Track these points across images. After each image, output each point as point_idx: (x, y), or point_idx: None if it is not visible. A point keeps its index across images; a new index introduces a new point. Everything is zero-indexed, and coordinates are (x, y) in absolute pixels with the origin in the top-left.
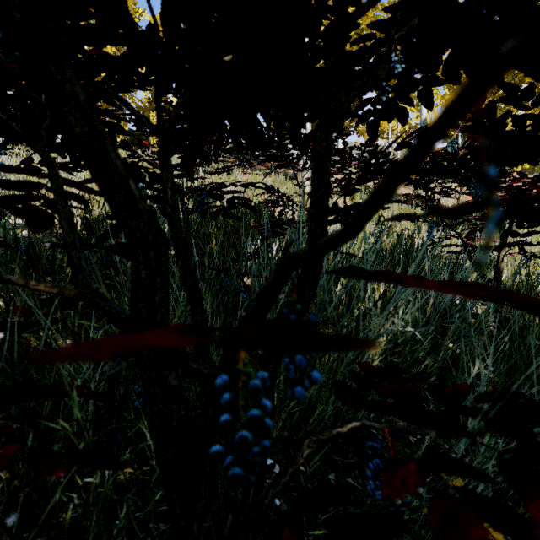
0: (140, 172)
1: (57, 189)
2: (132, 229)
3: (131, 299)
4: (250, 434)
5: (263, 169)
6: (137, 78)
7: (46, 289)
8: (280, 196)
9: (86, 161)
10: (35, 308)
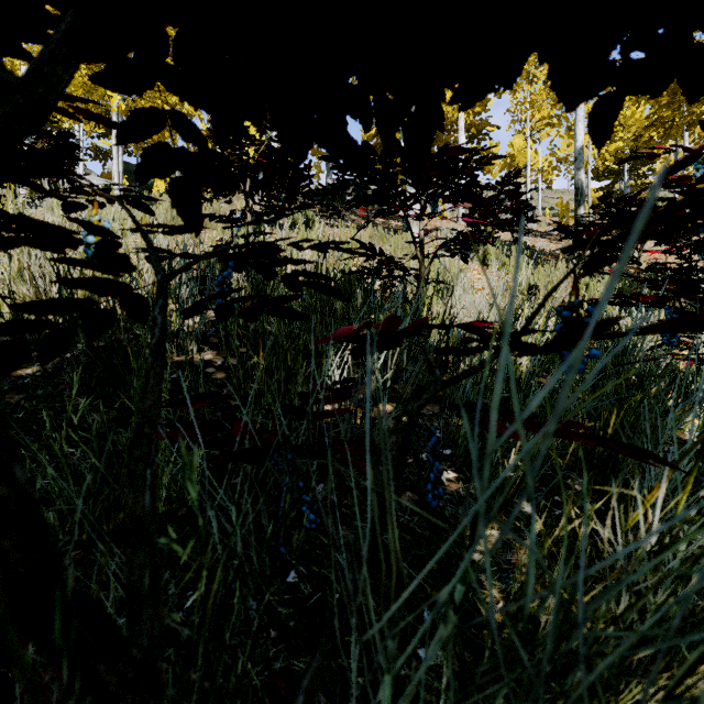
0: None
1: None
2: None
3: None
4: None
5: (356, 219)
6: None
7: None
8: (385, 261)
9: None
10: None
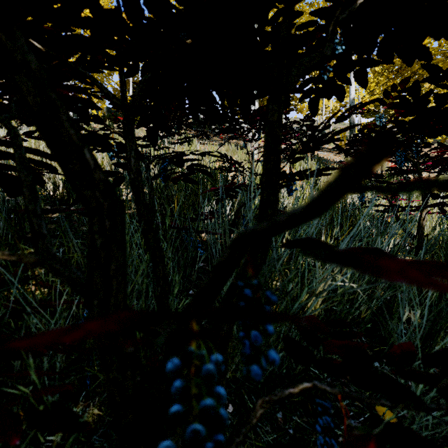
0: (108, 142)
1: (20, 158)
2: (87, 199)
3: (87, 266)
4: (203, 427)
5: (218, 140)
6: (106, 59)
7: (4, 257)
8: (233, 163)
9: (40, 131)
10: (3, 270)
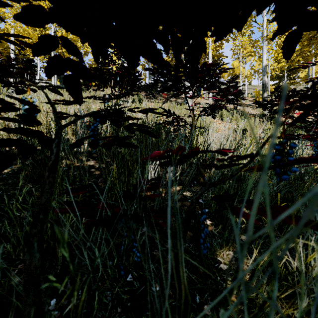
0: None
1: None
2: None
3: None
4: None
5: (162, 99)
6: None
7: None
8: (176, 118)
9: None
10: None
